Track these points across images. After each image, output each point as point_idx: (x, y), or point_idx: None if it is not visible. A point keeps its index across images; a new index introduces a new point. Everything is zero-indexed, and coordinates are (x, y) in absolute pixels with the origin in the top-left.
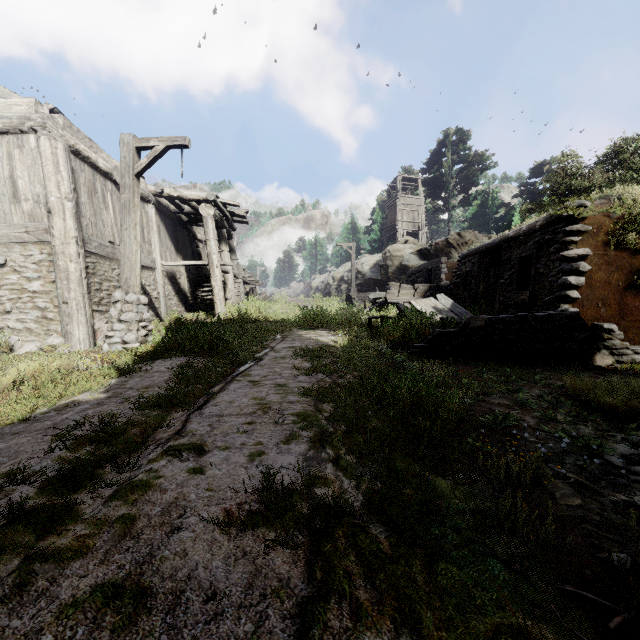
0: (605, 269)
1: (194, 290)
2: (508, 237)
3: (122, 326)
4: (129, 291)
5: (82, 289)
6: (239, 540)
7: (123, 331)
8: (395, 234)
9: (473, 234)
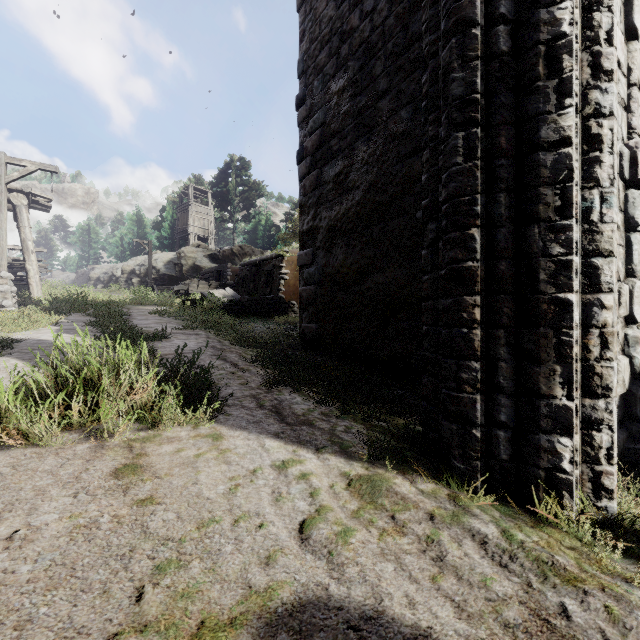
0: (294, 279)
1: None
2: (263, 259)
3: None
4: (1, 269)
5: None
6: (186, 330)
7: None
8: (187, 236)
9: (251, 248)
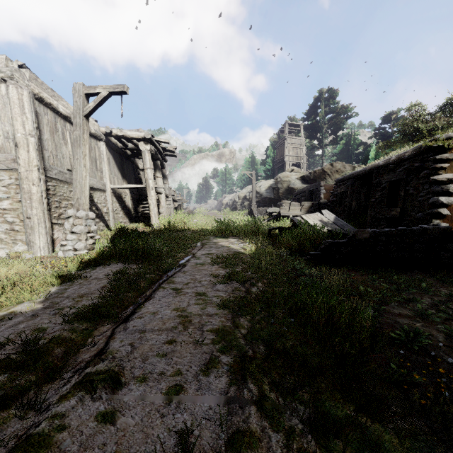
0: None
1: (136, 206)
2: (378, 165)
3: (73, 236)
4: (79, 208)
5: (42, 207)
6: None
7: (74, 240)
8: (283, 165)
9: (342, 164)
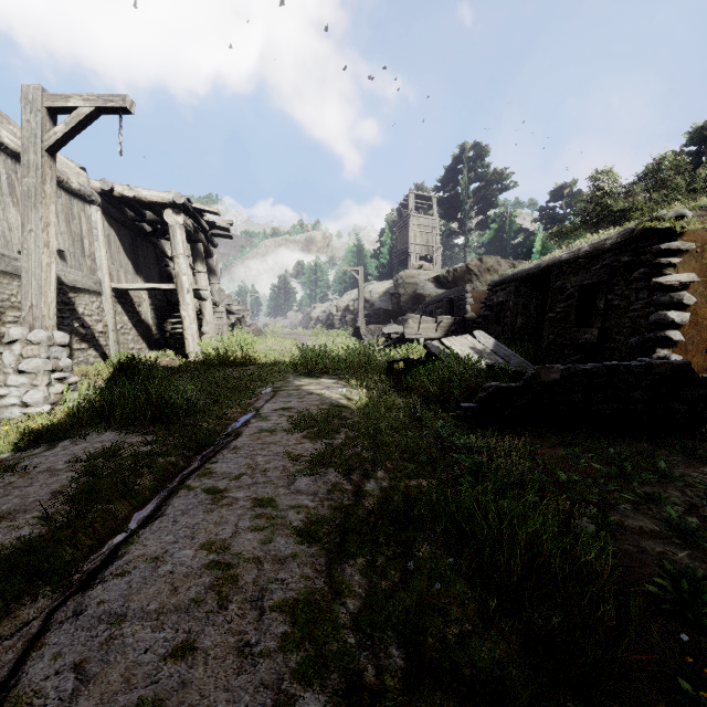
0: None
1: (161, 321)
2: (560, 260)
3: (22, 379)
4: (35, 325)
5: None
6: None
7: (23, 387)
8: (407, 258)
9: (496, 260)
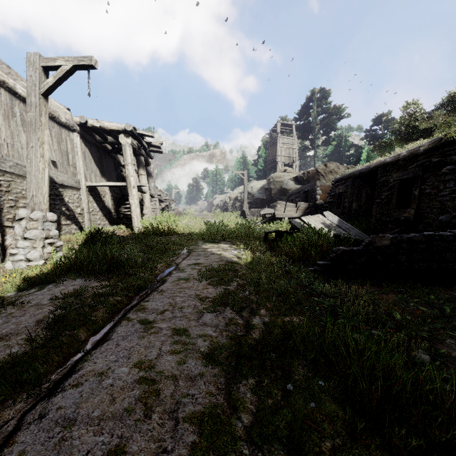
0: None
1: (118, 207)
2: (385, 162)
3: (26, 243)
4: (35, 208)
5: None
6: None
7: (27, 248)
8: (276, 165)
9: (336, 165)
